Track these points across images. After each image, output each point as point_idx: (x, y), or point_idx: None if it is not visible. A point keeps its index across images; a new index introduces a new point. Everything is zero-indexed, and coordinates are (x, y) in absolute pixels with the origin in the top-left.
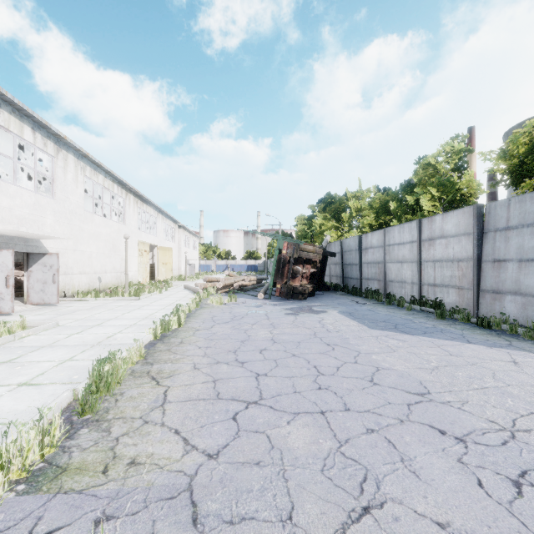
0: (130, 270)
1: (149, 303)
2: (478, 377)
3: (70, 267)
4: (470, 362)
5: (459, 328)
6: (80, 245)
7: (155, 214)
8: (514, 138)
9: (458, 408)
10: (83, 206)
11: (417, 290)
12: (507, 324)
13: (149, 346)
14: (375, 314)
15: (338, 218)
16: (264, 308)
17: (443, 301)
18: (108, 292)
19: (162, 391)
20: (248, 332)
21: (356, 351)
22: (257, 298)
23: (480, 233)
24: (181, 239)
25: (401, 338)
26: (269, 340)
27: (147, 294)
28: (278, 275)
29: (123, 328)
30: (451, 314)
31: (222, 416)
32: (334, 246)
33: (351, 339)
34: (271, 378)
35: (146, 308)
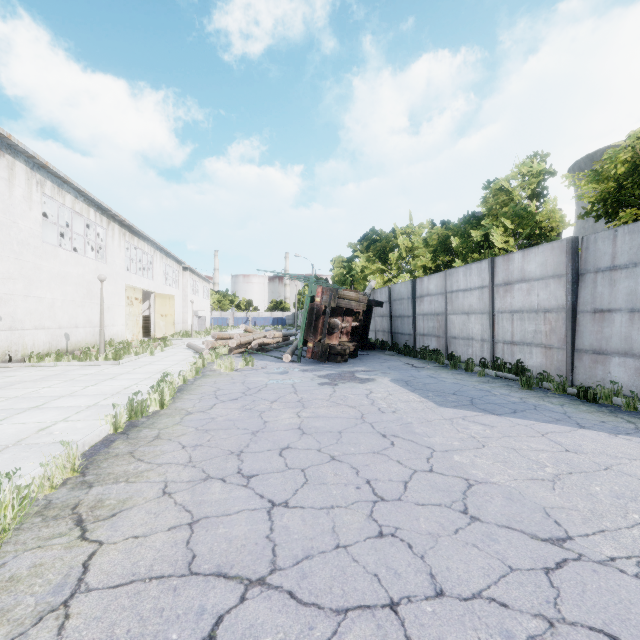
0: (114, 324)
1: (131, 369)
2: (629, 496)
3: (19, 320)
4: (601, 464)
5: (556, 402)
6: (36, 290)
7: (151, 252)
8: (613, 154)
9: (636, 576)
10: (40, 235)
11: (489, 350)
12: (620, 396)
13: (101, 446)
14: (439, 383)
15: (384, 259)
16: (291, 375)
17: (524, 364)
18: (78, 354)
19: (82, 557)
20: (264, 415)
21: (428, 447)
22: (282, 360)
23: (575, 274)
24: (187, 284)
25: (486, 421)
26: (294, 430)
27: (131, 357)
28: (309, 331)
29: (73, 412)
30: (539, 381)
31: (186, 632)
32: (380, 294)
33: (416, 424)
34: (295, 512)
35: (123, 377)
